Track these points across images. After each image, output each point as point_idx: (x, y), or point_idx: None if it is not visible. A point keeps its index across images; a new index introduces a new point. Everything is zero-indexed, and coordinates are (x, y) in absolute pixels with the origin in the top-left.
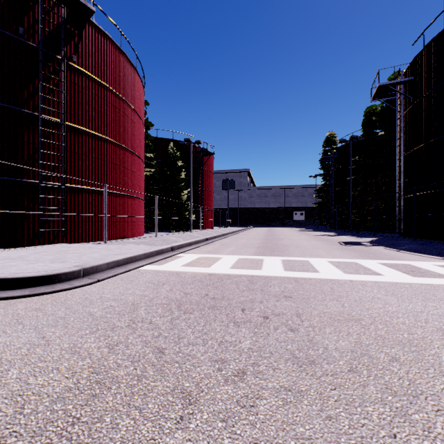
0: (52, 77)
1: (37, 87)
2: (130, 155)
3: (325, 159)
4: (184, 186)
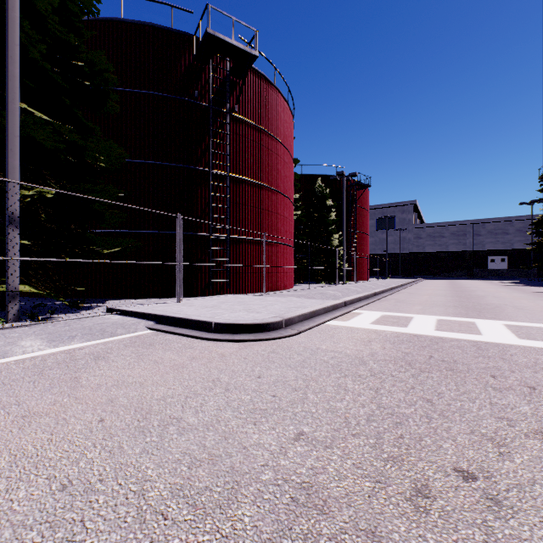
0: (219, 132)
1: (208, 144)
2: (283, 200)
3: None
4: (334, 230)
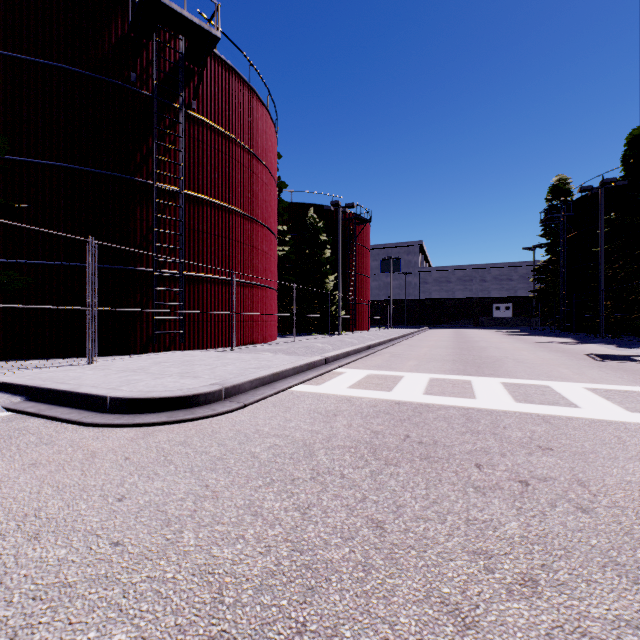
0: (168, 132)
1: (151, 148)
2: (261, 230)
3: (550, 221)
4: (329, 270)
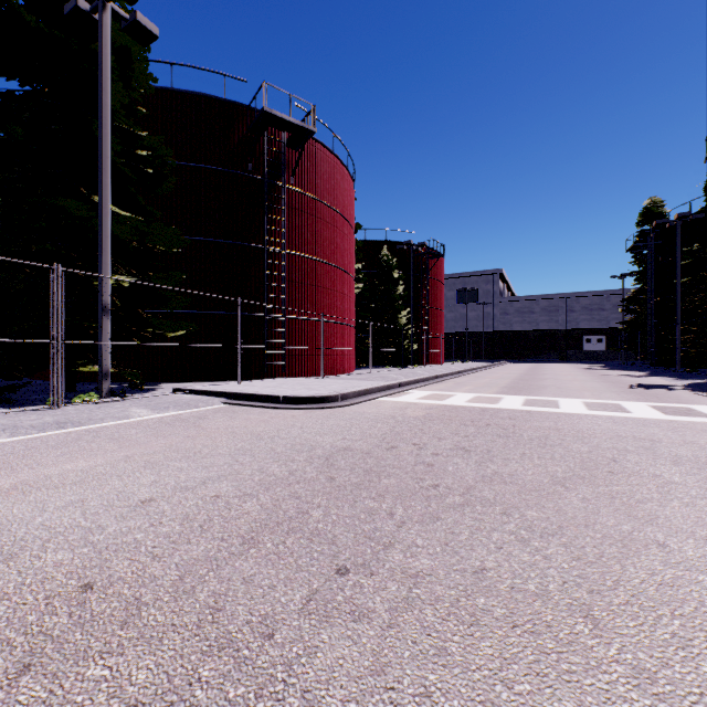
0: (275, 207)
1: (262, 220)
2: (342, 275)
3: (637, 249)
4: (402, 306)
